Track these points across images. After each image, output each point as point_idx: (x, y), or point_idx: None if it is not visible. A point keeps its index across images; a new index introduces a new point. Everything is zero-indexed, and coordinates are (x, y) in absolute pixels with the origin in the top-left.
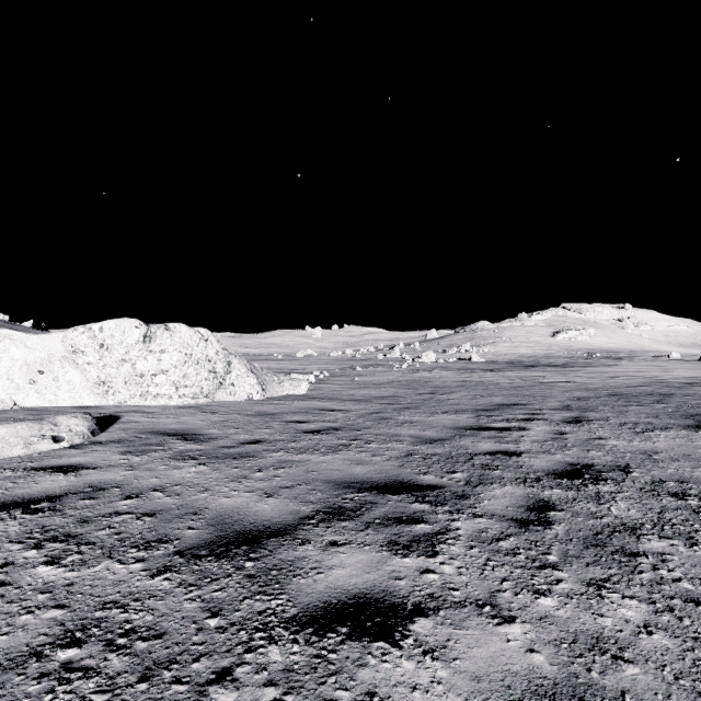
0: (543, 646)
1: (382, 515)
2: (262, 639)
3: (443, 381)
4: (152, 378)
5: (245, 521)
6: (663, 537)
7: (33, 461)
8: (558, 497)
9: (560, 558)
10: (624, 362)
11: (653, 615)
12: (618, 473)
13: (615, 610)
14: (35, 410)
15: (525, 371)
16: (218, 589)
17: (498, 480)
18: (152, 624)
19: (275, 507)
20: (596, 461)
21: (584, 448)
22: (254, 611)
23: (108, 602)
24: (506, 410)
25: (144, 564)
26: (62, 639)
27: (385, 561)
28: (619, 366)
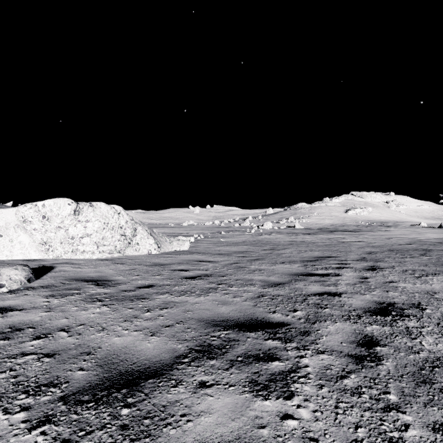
0: None
1: (243, 352)
2: None
3: (278, 241)
4: (80, 239)
5: (129, 361)
6: None
7: None
8: (378, 333)
9: (399, 397)
10: (392, 228)
11: None
12: (415, 310)
13: None
14: None
15: (330, 234)
16: None
17: (329, 317)
18: None
19: (156, 346)
20: (396, 300)
21: (384, 289)
22: None
23: None
24: (323, 261)
25: (26, 414)
26: None
27: (247, 404)
28: (389, 231)
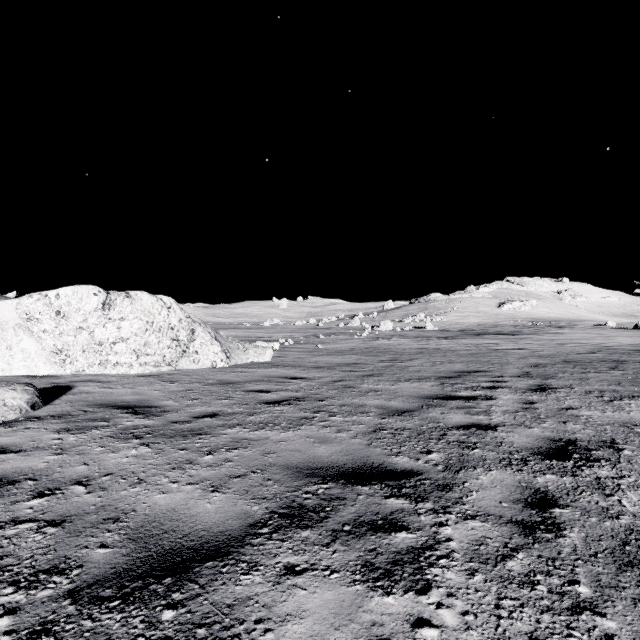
0: None
1: (352, 518)
2: None
3: (402, 348)
4: (112, 346)
5: (178, 532)
6: None
7: None
8: (555, 486)
9: (593, 589)
10: (566, 330)
11: None
12: (608, 451)
13: None
14: None
15: (477, 339)
16: None
17: (481, 462)
18: None
19: (219, 507)
20: (578, 436)
21: (559, 420)
22: None
23: None
24: (468, 377)
25: (12, 619)
26: None
27: (359, 603)
28: (562, 334)
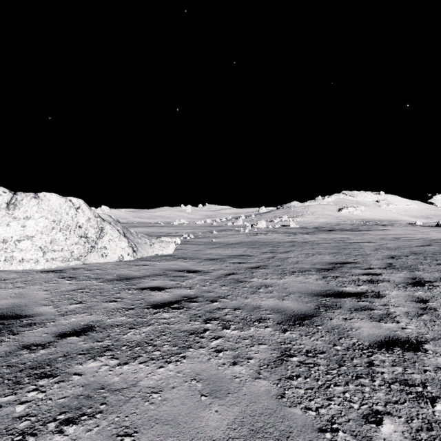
0: None
1: None
2: None
3: (277, 242)
4: (16, 243)
5: None
6: None
7: None
8: None
9: None
10: (389, 227)
11: None
12: None
13: None
14: None
15: (331, 234)
16: None
17: None
18: None
19: None
20: None
21: None
22: None
23: None
24: (343, 269)
25: None
26: None
27: None
28: (389, 230)
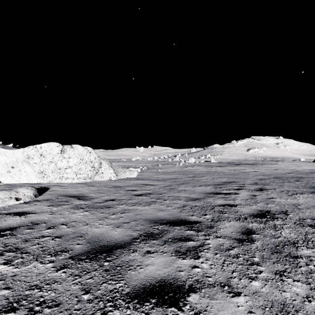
0: (256, 309)
1: (172, 237)
2: (111, 306)
3: (198, 171)
4: (65, 170)
5: (105, 240)
6: (308, 247)
7: (5, 210)
8: (255, 227)
9: (260, 259)
10: (280, 162)
11: (310, 290)
12: (283, 215)
13: (290, 288)
14: (10, 185)
15: (235, 167)
16: (89, 278)
17: (227, 218)
18: (54, 298)
19: (120, 233)
20: (272, 209)
21: (265, 203)
22: (107, 290)
23: (33, 286)
24: (228, 184)
25: (53, 264)
26: (6, 307)
27: (173, 261)
28: (277, 164)
